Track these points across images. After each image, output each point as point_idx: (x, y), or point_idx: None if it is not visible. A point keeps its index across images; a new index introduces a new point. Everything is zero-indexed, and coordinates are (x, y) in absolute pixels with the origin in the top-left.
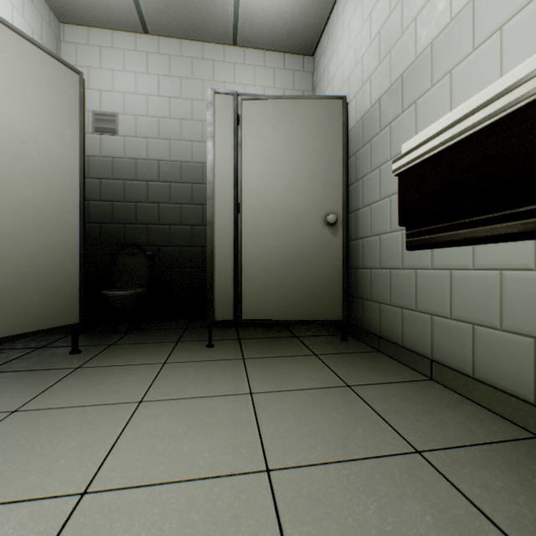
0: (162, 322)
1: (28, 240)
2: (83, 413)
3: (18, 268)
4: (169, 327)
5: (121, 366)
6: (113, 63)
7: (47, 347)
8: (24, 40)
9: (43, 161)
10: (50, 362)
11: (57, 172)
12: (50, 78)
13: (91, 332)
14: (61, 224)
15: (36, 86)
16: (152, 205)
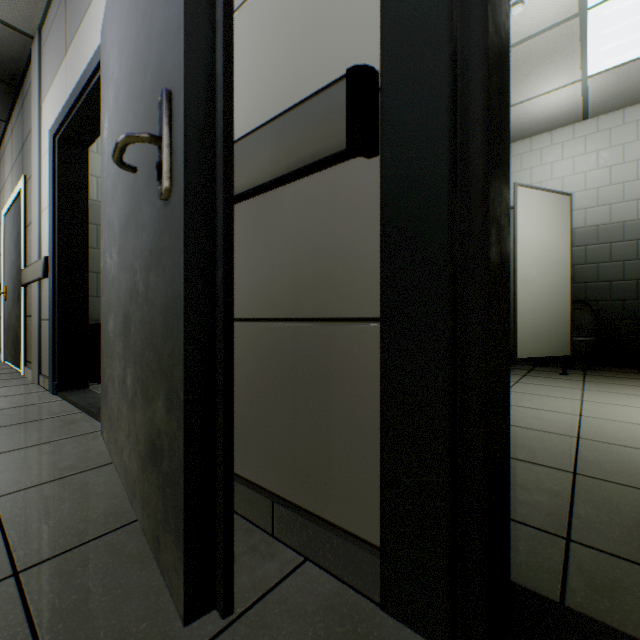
0: (604, 367)
1: (550, 305)
2: (629, 395)
3: (547, 320)
4: (619, 371)
5: (617, 384)
6: (551, 157)
7: (535, 370)
8: (549, 193)
9: (556, 258)
10: (555, 376)
11: (560, 262)
12: (558, 207)
13: (548, 366)
14: (562, 293)
15: (553, 216)
16: (590, 266)
